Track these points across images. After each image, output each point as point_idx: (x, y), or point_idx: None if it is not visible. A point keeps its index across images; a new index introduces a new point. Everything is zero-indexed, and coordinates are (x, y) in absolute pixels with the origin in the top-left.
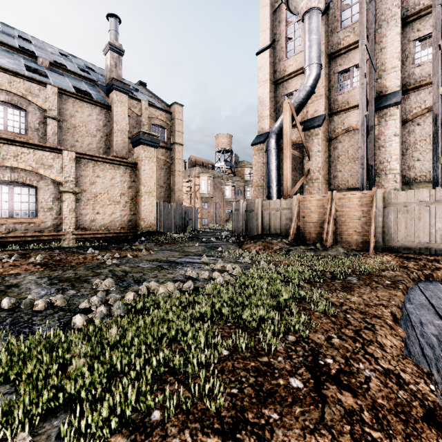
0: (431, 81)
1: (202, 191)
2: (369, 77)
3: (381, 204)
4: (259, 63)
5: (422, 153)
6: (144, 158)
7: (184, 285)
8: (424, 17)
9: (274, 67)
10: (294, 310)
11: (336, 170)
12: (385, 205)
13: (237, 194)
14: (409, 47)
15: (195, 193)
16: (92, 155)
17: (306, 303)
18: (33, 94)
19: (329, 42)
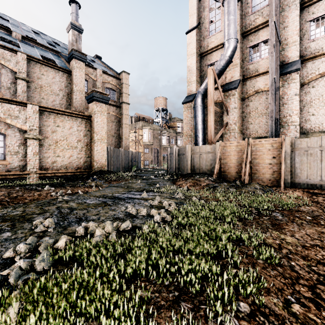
0: (323, 52)
1: (144, 140)
2: (275, 48)
3: (289, 149)
4: (188, 40)
5: (316, 109)
6: (97, 112)
7: (122, 225)
8: (317, 3)
9: (200, 43)
10: (236, 258)
11: (248, 123)
12: (292, 149)
13: (171, 142)
14: (305, 27)
15: (139, 141)
16: (53, 109)
17: (245, 247)
18: (5, 59)
19: (242, 23)
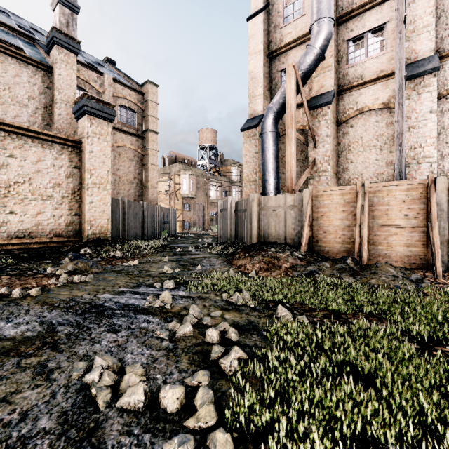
0: None
1: (183, 191)
2: None
3: (444, 199)
4: (250, 31)
5: None
6: (91, 134)
7: None
8: None
9: (268, 36)
10: None
11: (347, 162)
12: None
13: (223, 195)
14: (442, 4)
15: (175, 192)
16: None
17: None
18: None
19: (337, 2)
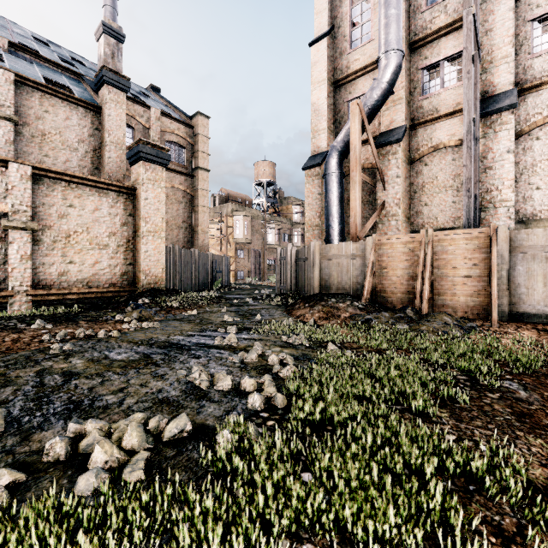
0: None
1: (236, 235)
2: None
3: (505, 249)
4: (313, 57)
5: (543, 179)
6: (146, 181)
7: (168, 427)
8: None
9: (334, 63)
10: None
11: (420, 204)
12: (511, 250)
13: (283, 239)
14: (524, 31)
15: (227, 237)
16: (60, 173)
17: (486, 500)
18: None
19: (410, 26)
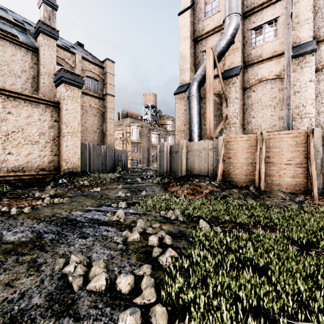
0: None
1: (132, 138)
2: None
3: (319, 144)
4: (180, 23)
5: None
6: (67, 97)
7: None
8: None
9: (194, 26)
10: None
11: (250, 117)
12: (323, 145)
13: (161, 141)
14: (318, 3)
15: (127, 139)
16: (0, 88)
17: None
18: None
19: (243, 2)
